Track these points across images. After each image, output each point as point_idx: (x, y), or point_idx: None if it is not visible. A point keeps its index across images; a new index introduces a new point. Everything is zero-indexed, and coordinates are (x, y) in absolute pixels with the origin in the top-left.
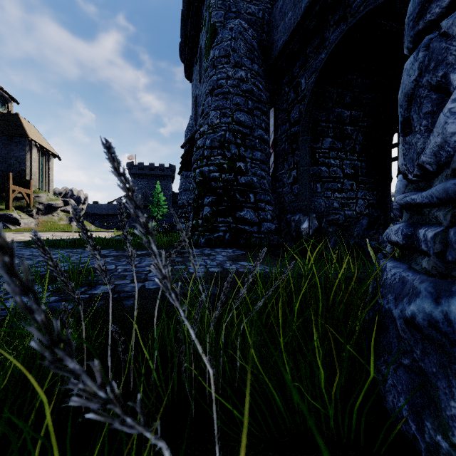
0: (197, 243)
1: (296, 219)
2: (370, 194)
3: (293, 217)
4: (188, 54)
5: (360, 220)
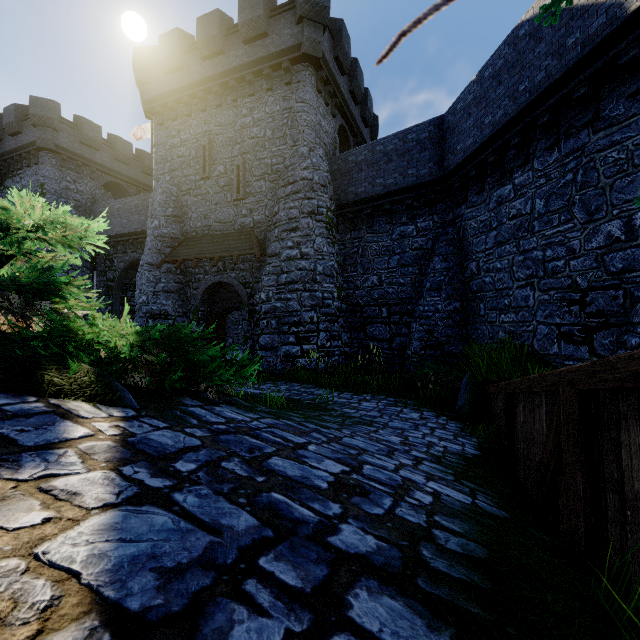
0: None
1: None
2: None
3: None
4: None
5: None
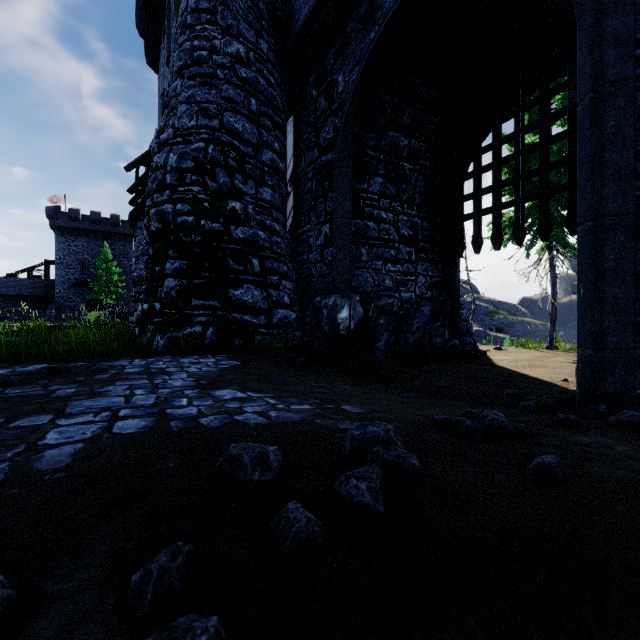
0: (151, 346)
1: (329, 303)
2: (434, 269)
3: (325, 301)
4: (150, 21)
5: (422, 307)
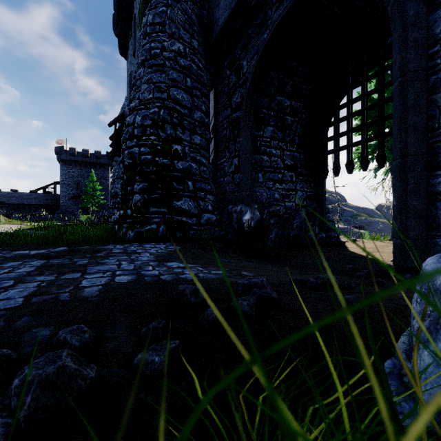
0: (125, 237)
1: (237, 209)
2: (308, 187)
3: (234, 208)
4: (122, 26)
5: (299, 212)
